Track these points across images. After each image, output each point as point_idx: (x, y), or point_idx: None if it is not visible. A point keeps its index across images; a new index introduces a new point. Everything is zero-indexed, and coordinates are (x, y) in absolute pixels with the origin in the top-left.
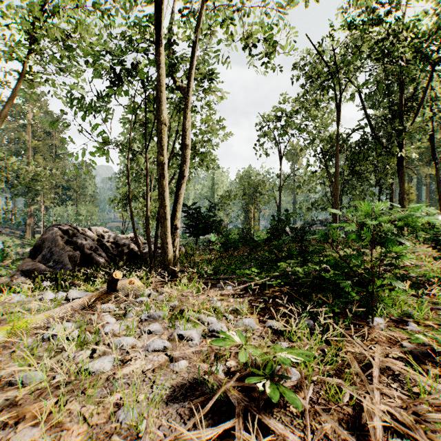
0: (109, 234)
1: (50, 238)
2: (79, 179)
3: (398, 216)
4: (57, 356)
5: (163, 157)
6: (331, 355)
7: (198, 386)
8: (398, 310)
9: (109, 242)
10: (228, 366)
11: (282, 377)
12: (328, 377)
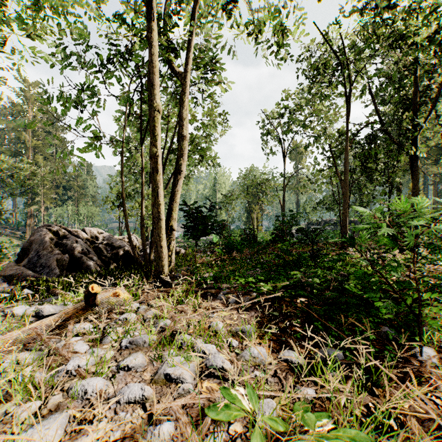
0: (103, 236)
1: (38, 240)
2: (80, 179)
3: None
4: None
5: (157, 149)
6: (382, 418)
7: None
8: None
9: (103, 244)
10: (232, 435)
11: None
12: None
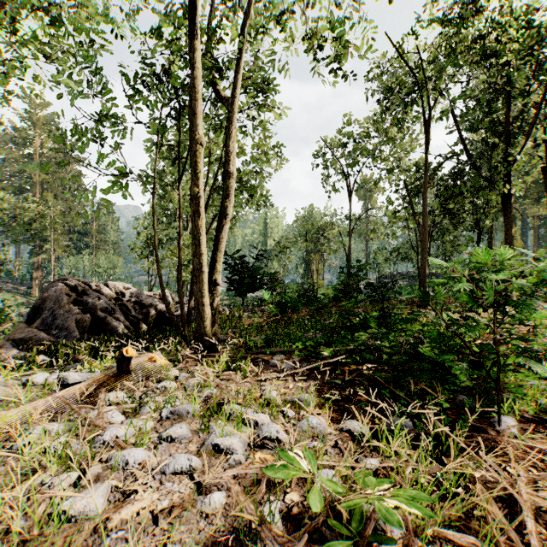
0: (131, 291)
1: (53, 297)
2: (99, 222)
3: (535, 268)
4: (25, 483)
5: (198, 188)
6: (450, 486)
7: (240, 544)
8: (530, 402)
9: (130, 301)
10: (288, 504)
11: (382, 541)
12: (451, 531)
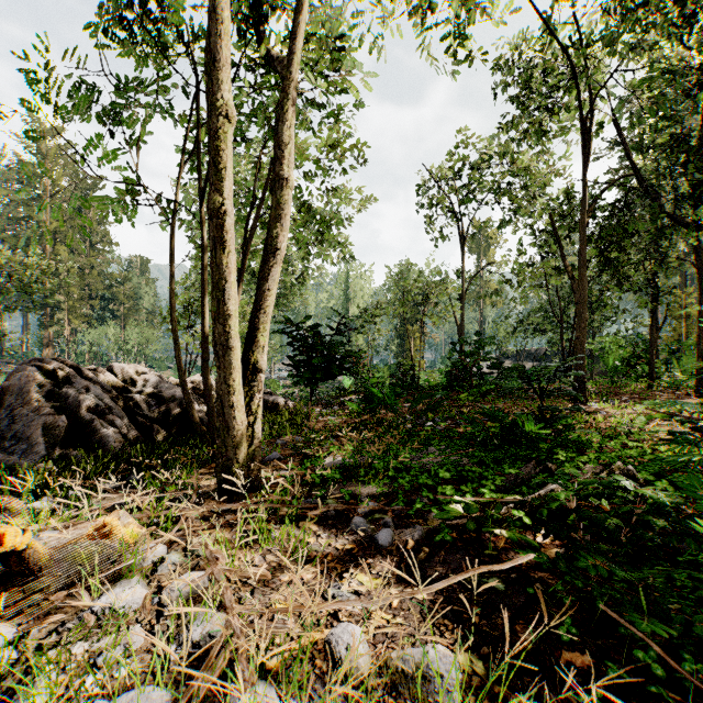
0: (145, 378)
1: (16, 388)
2: (128, 284)
3: None
4: None
5: (220, 197)
6: None
7: None
8: None
9: (143, 393)
10: None
11: None
12: None
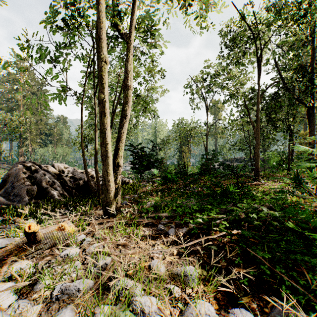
0: (68, 170)
1: (14, 174)
2: (57, 128)
3: None
4: None
5: (104, 95)
6: None
7: None
8: None
9: (68, 176)
10: None
11: None
12: None
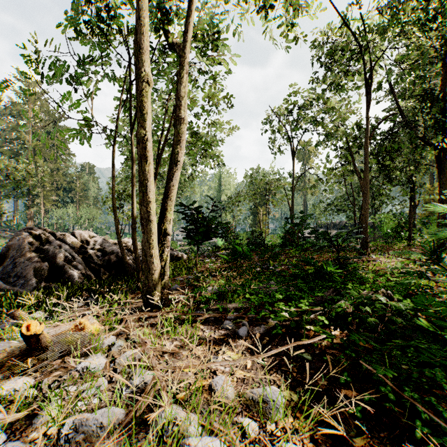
0: (95, 240)
1: (16, 245)
2: (81, 181)
3: None
4: None
5: (145, 130)
6: None
7: None
8: None
9: (94, 249)
10: None
11: None
12: None
